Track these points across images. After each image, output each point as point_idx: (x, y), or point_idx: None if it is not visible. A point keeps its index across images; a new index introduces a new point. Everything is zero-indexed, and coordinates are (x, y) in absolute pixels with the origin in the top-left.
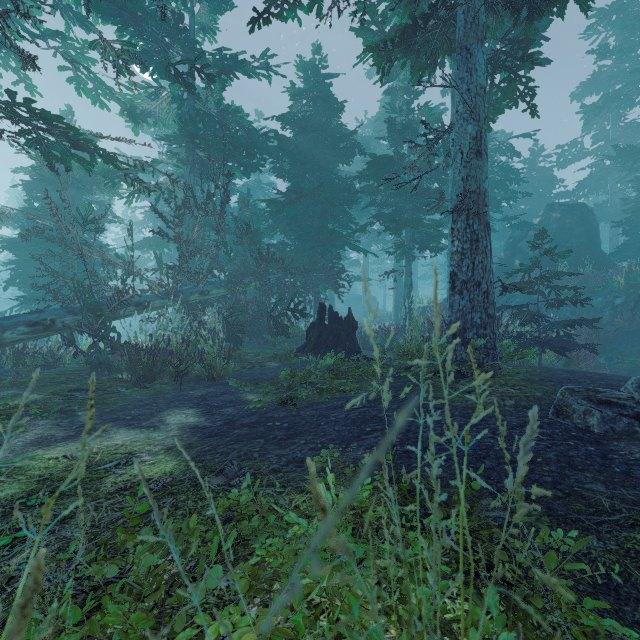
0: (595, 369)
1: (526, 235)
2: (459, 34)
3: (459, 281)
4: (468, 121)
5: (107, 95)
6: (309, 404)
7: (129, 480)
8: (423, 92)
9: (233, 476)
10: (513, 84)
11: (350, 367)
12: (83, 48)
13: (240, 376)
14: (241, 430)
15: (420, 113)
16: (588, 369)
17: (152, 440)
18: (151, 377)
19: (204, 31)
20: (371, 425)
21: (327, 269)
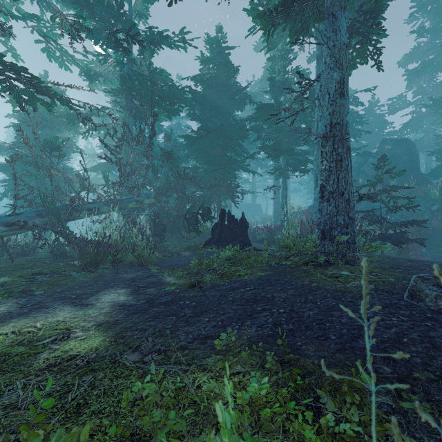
0: (419, 256)
1: (367, 161)
2: (327, 4)
3: (327, 192)
4: (334, 69)
5: (70, 61)
6: (212, 286)
7: (60, 356)
8: (295, 58)
9: (147, 352)
10: (365, 45)
11: (243, 256)
12: (52, 27)
13: (162, 262)
14: (158, 308)
15: (293, 74)
16: (415, 256)
17: (87, 317)
18: (96, 263)
19: (139, 16)
20: (261, 305)
21: (226, 185)
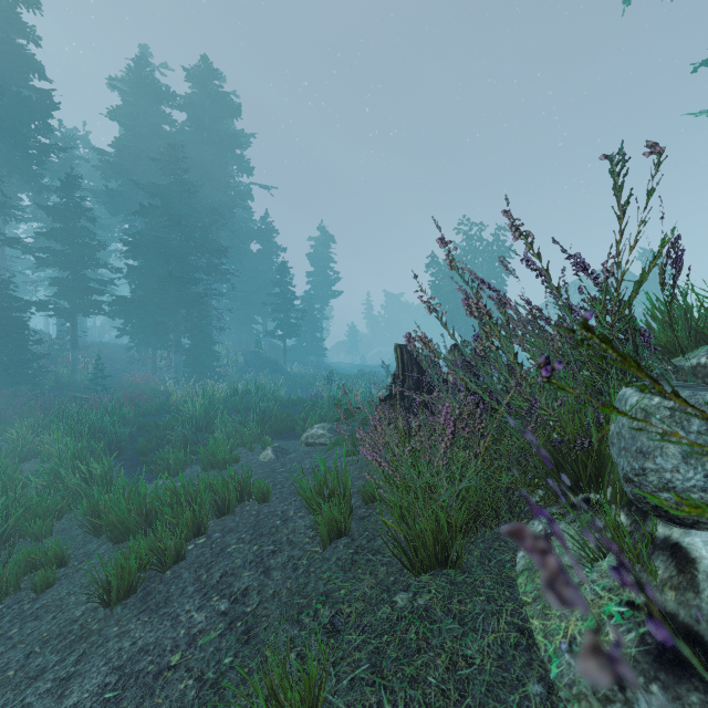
0: None
1: None
2: None
3: (79, 327)
4: None
5: None
6: None
7: None
8: None
9: None
10: None
11: None
12: None
13: None
14: None
15: None
16: None
17: None
18: None
19: None
20: None
21: None
